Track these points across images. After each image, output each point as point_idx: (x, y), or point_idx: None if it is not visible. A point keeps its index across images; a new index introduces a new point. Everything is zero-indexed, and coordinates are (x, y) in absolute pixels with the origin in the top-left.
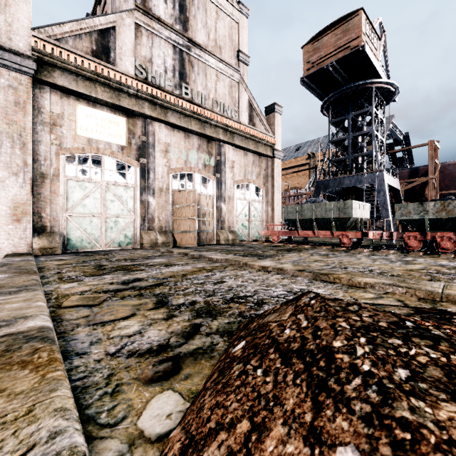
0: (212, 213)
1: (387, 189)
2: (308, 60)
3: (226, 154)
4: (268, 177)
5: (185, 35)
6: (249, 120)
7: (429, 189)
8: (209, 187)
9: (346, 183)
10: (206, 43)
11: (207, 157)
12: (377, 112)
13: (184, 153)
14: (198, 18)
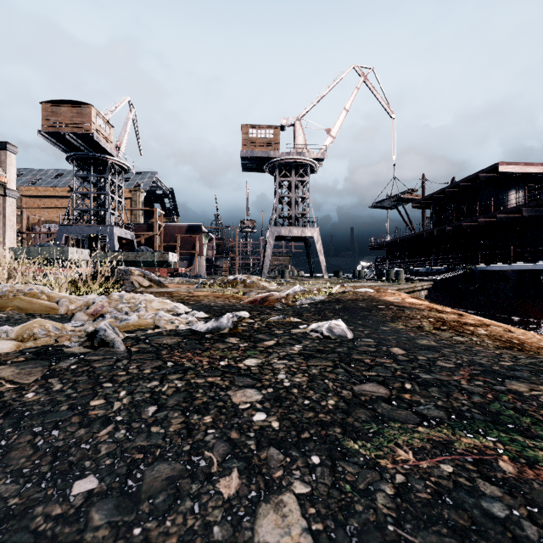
0: None
1: (116, 240)
2: (47, 118)
3: None
4: None
5: None
6: None
7: (155, 242)
8: None
9: (87, 231)
10: None
11: None
12: (115, 179)
13: None
14: None
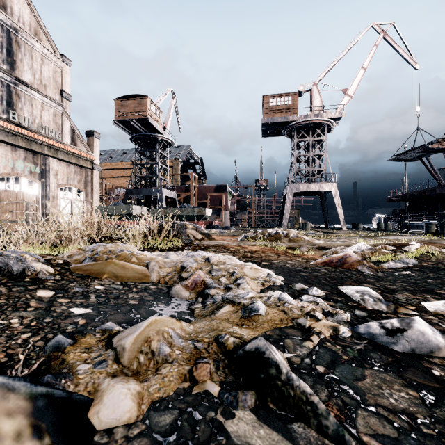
0: (38, 208)
1: (164, 199)
2: (118, 110)
3: (51, 165)
4: (89, 183)
5: (13, 74)
6: (71, 141)
7: (191, 199)
8: (34, 189)
9: (144, 192)
10: (32, 81)
11: (33, 166)
12: (163, 152)
13: (12, 162)
14: (25, 62)
